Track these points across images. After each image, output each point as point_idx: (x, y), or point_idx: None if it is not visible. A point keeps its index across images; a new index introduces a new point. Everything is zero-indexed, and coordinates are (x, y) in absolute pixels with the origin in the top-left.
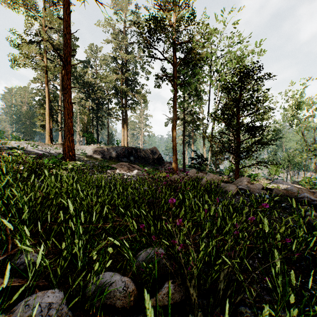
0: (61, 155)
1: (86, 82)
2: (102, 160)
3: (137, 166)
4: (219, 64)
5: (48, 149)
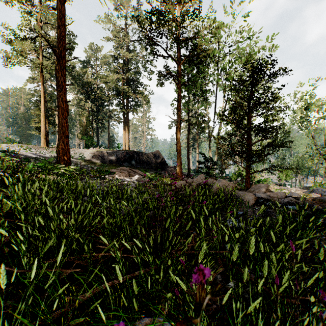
0: (53, 158)
1: (86, 82)
2: (102, 164)
3: (139, 170)
4: (225, 63)
5: (43, 152)
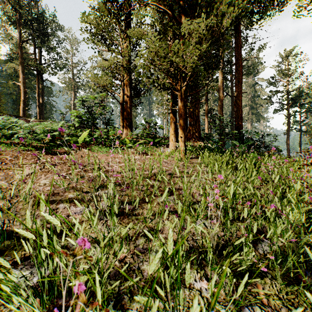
0: None
1: None
2: None
3: None
4: None
5: None
